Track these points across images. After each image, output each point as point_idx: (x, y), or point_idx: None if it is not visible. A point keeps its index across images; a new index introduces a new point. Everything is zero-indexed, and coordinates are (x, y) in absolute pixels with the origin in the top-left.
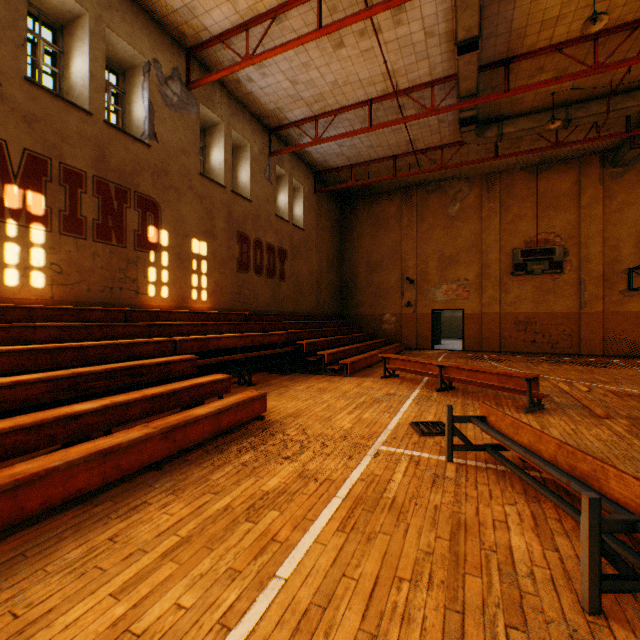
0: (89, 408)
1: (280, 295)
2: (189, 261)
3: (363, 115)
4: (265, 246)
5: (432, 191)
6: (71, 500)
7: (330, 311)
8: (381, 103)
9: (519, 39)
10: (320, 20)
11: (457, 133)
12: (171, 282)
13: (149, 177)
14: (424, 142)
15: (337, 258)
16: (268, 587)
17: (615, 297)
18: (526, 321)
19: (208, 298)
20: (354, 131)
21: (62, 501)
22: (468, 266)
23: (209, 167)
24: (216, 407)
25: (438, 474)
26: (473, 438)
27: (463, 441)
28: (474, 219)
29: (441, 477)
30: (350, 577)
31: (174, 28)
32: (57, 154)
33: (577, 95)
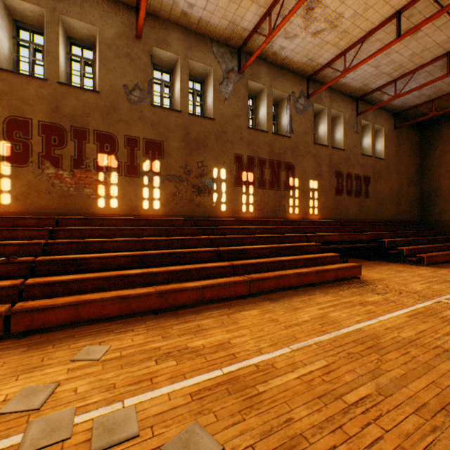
0: (286, 259)
1: (364, 208)
2: (308, 193)
3: (441, 63)
4: (353, 176)
5: None
6: (287, 288)
7: (409, 218)
8: None
9: None
10: (398, 32)
11: None
12: (299, 205)
13: (289, 153)
14: None
15: (417, 175)
16: (373, 320)
17: None
18: None
19: (317, 212)
20: (431, 80)
21: (287, 286)
22: None
23: (317, 136)
24: (335, 266)
25: None
26: None
27: None
28: None
29: None
30: (411, 326)
31: (301, 71)
32: (256, 154)
33: None
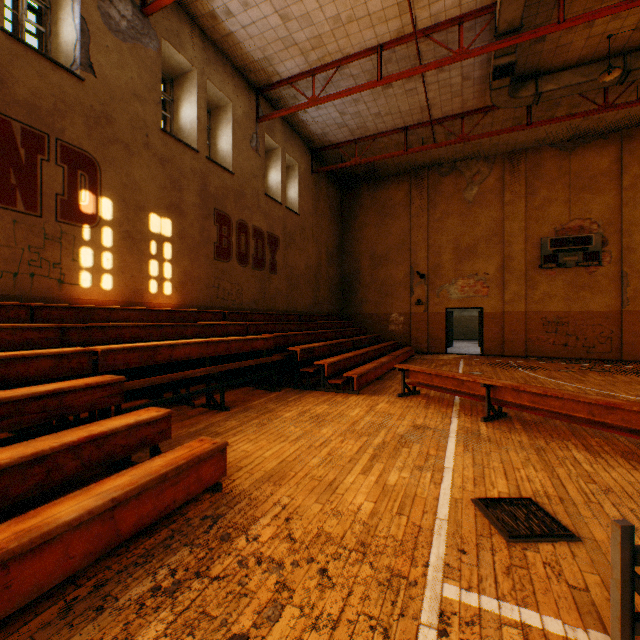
0: None
1: (270, 290)
2: (145, 242)
3: (371, 69)
4: (251, 230)
5: (446, 173)
6: None
7: (330, 310)
8: (394, 51)
9: None
10: None
11: (483, 96)
12: (117, 269)
13: (81, 122)
14: (442, 108)
15: (337, 250)
16: None
17: None
18: (556, 321)
19: (173, 292)
20: (360, 86)
21: None
22: (488, 258)
23: (178, 127)
24: (110, 493)
25: None
26: None
27: None
28: (495, 204)
29: None
30: None
31: None
32: None
33: (639, 39)
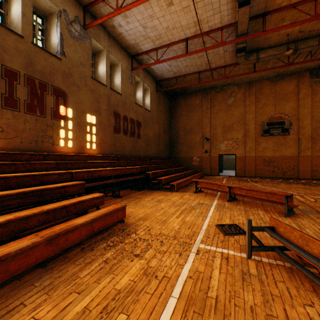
0: None
1: (137, 146)
2: (85, 126)
3: (183, 47)
4: (129, 119)
5: (219, 91)
6: None
7: (164, 155)
8: (193, 40)
9: (272, 0)
10: None
11: (233, 58)
12: (74, 138)
13: (60, 77)
14: (215, 63)
15: (168, 127)
16: None
17: (318, 147)
18: (269, 160)
19: (96, 147)
20: (178, 56)
21: None
22: (238, 131)
23: (97, 75)
24: (91, 217)
25: (244, 271)
26: (259, 237)
27: (258, 244)
28: (241, 106)
29: (247, 274)
30: None
31: None
32: None
33: (301, 36)
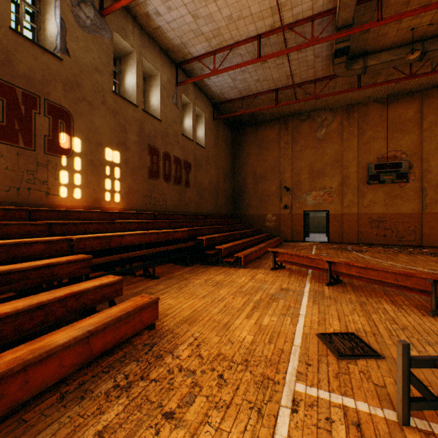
0: None
1: (185, 199)
2: (102, 167)
3: (253, 50)
4: (173, 158)
5: (304, 119)
6: None
7: (225, 212)
8: (268, 38)
9: None
10: None
11: (328, 68)
12: (84, 185)
13: (61, 88)
14: (301, 76)
15: (231, 172)
16: None
17: None
18: (378, 220)
19: (121, 200)
20: (246, 62)
21: None
22: (332, 177)
23: (124, 89)
24: (86, 327)
25: None
26: None
27: (424, 394)
28: (337, 141)
29: None
30: None
31: None
32: None
33: (432, 31)
